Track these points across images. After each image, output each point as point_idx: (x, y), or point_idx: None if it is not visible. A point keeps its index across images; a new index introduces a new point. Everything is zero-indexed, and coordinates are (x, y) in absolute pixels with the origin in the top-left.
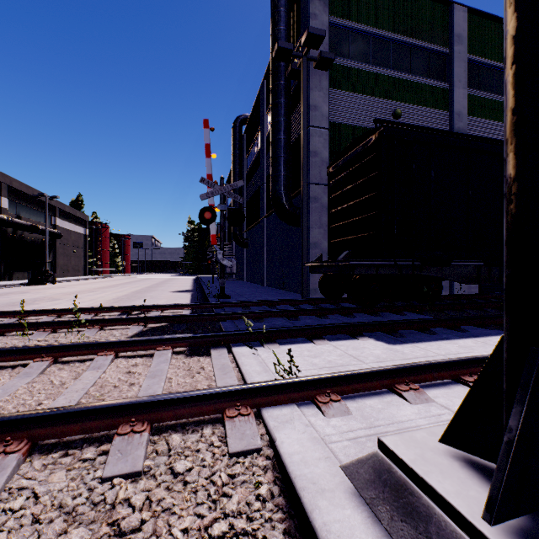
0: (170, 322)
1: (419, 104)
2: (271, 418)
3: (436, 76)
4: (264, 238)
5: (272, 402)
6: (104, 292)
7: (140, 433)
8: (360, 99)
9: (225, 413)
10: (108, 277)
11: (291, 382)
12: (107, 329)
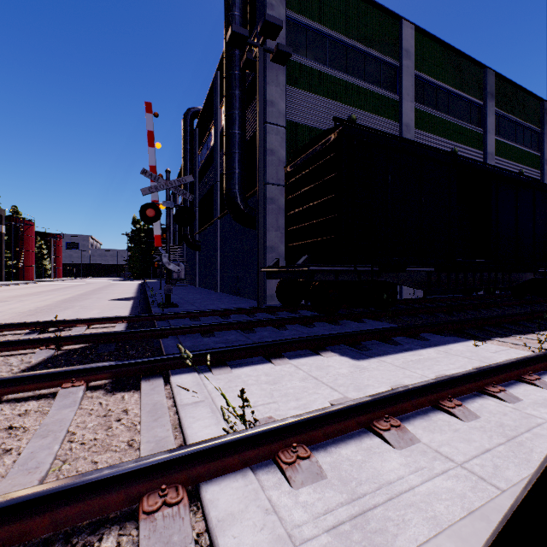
0: (94, 342)
1: (373, 112)
2: (214, 504)
3: (387, 87)
4: (217, 241)
5: (217, 470)
6: (20, 302)
7: None
8: (317, 100)
9: (141, 505)
10: (31, 283)
11: (245, 437)
12: (1, 356)
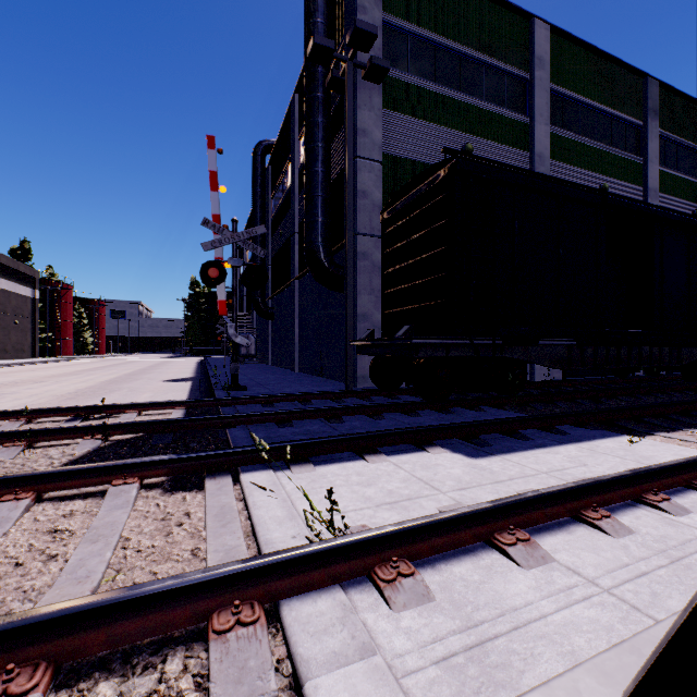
0: (148, 432)
1: (494, 139)
2: (297, 626)
3: (514, 106)
4: (295, 307)
5: (300, 586)
6: (58, 383)
7: (22, 696)
8: (421, 127)
9: (211, 623)
10: (70, 360)
11: (333, 548)
12: (40, 446)
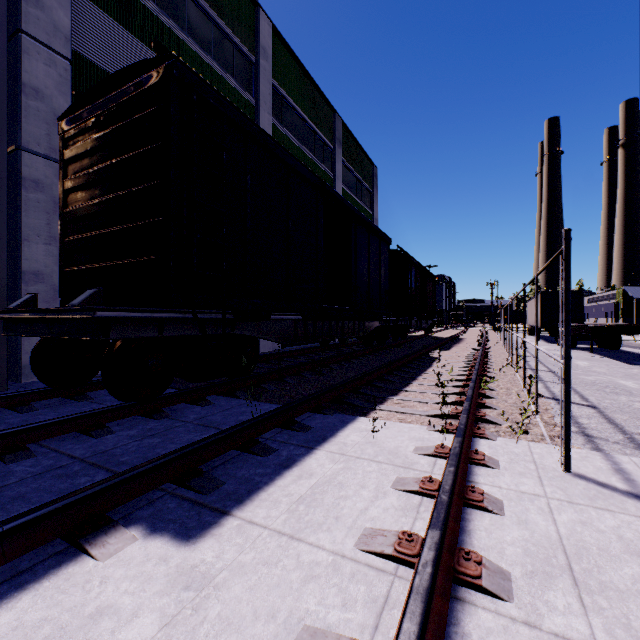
0: None
1: None
2: None
3: (242, 82)
4: None
5: None
6: None
7: None
8: (136, 46)
9: None
10: None
11: None
12: None
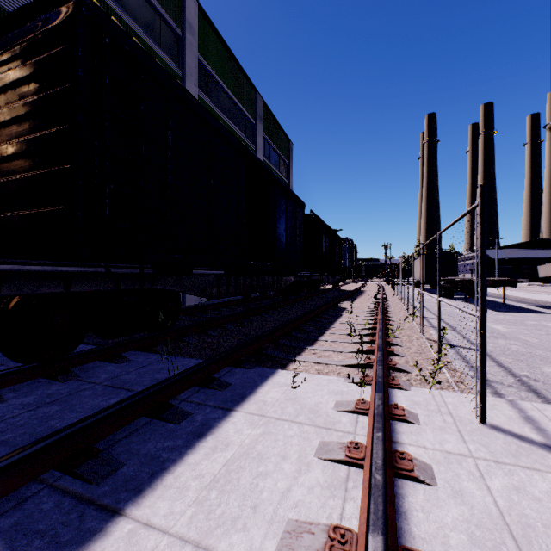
0: None
1: None
2: None
3: (169, 53)
4: None
5: None
6: None
7: None
8: None
9: None
10: None
11: None
12: None
